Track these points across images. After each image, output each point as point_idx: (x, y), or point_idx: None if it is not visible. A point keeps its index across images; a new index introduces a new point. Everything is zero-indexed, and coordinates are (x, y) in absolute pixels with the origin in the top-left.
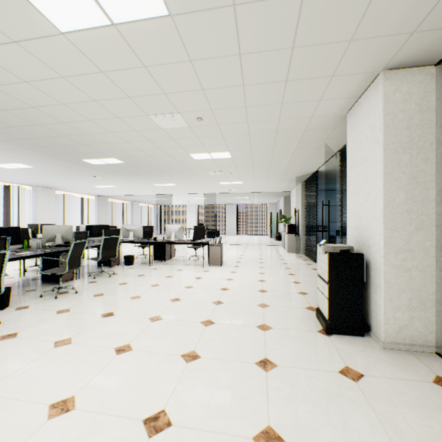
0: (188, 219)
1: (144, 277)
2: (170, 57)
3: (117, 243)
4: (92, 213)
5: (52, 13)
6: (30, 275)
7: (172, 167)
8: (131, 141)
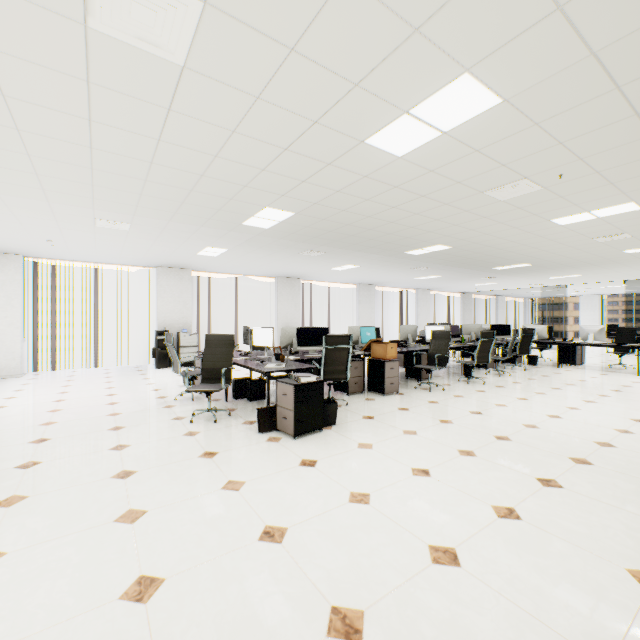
0: (584, 318)
1: (562, 374)
2: (632, 217)
3: (530, 341)
4: (455, 312)
5: (562, 222)
6: (451, 363)
7: (588, 262)
8: (557, 252)
